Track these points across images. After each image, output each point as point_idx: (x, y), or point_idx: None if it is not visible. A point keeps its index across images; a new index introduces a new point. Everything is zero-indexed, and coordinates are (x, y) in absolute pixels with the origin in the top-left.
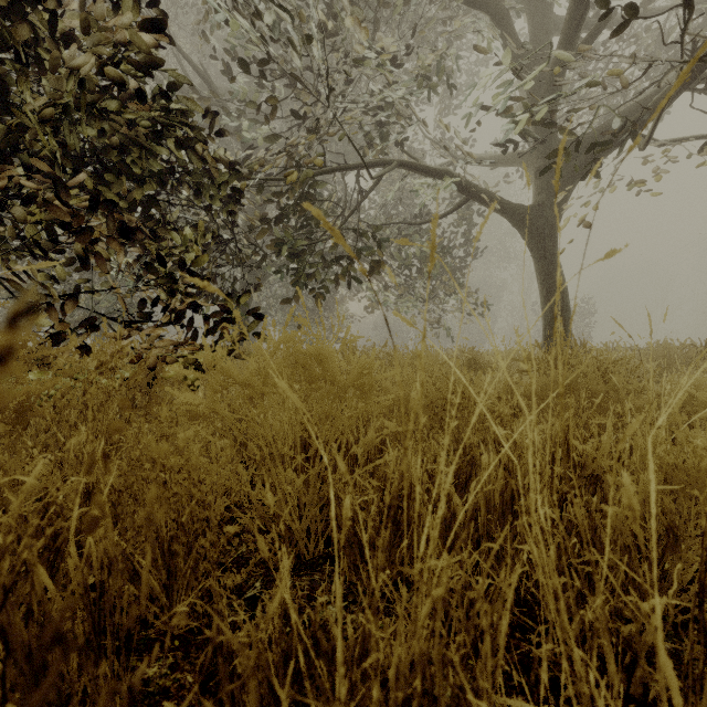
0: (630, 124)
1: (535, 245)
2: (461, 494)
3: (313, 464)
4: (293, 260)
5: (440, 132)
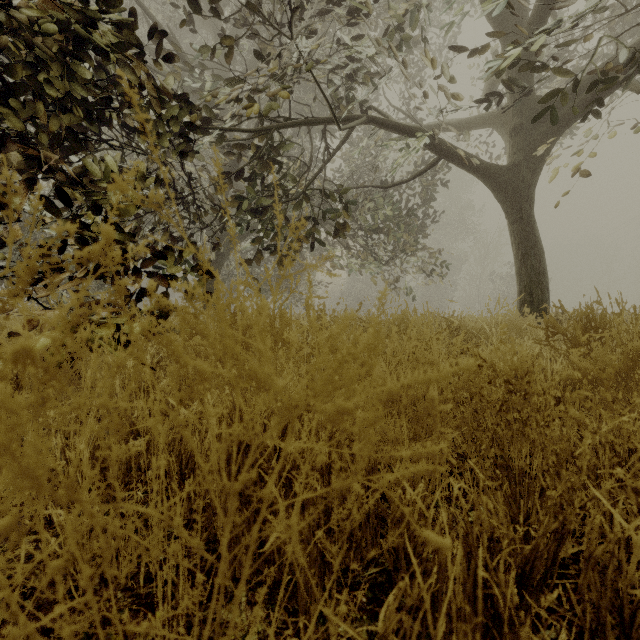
0: (633, 60)
1: (510, 207)
2: (534, 594)
3: (248, 508)
4: (259, 222)
5: (406, 104)
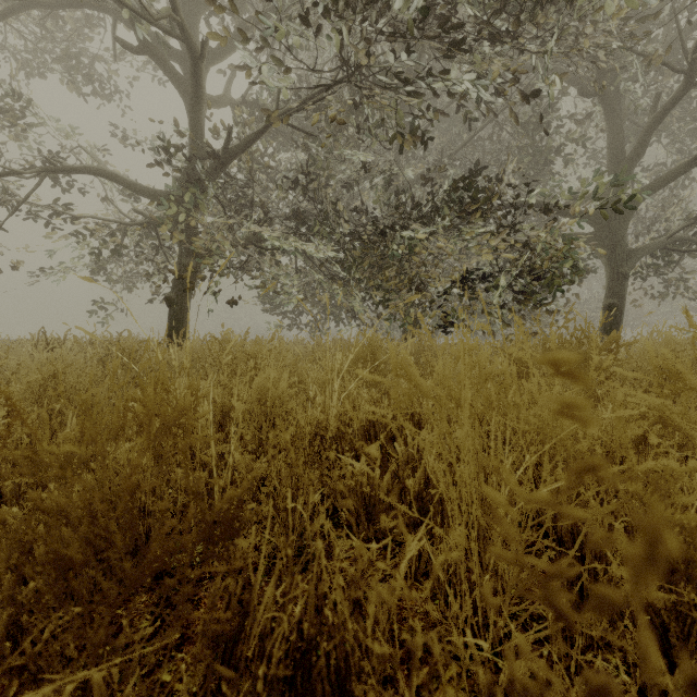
0: None
1: None
2: None
3: None
4: None
5: None
